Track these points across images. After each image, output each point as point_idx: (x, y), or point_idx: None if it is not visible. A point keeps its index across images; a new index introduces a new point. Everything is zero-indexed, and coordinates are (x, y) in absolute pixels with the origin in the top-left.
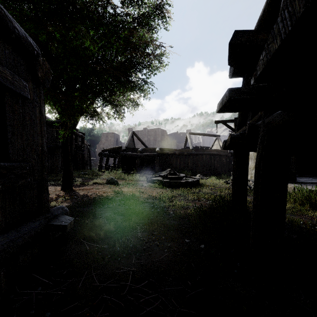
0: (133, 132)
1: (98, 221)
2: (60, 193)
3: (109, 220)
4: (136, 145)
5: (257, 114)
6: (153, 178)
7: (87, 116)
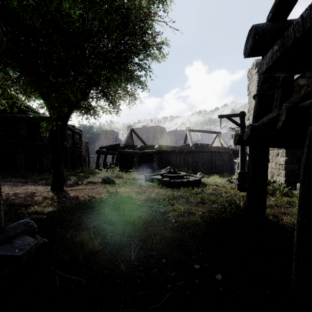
0: (132, 129)
1: (81, 235)
2: (48, 195)
3: (96, 234)
4: (135, 142)
5: (299, 93)
6: (152, 177)
7: (81, 110)
